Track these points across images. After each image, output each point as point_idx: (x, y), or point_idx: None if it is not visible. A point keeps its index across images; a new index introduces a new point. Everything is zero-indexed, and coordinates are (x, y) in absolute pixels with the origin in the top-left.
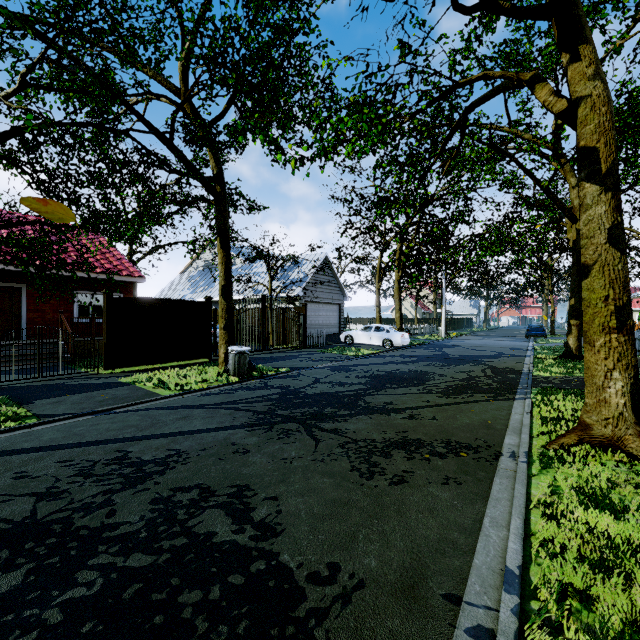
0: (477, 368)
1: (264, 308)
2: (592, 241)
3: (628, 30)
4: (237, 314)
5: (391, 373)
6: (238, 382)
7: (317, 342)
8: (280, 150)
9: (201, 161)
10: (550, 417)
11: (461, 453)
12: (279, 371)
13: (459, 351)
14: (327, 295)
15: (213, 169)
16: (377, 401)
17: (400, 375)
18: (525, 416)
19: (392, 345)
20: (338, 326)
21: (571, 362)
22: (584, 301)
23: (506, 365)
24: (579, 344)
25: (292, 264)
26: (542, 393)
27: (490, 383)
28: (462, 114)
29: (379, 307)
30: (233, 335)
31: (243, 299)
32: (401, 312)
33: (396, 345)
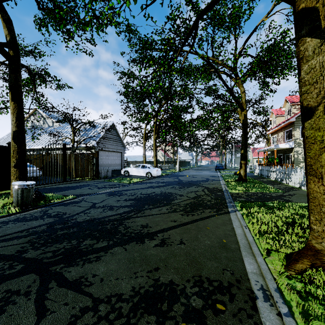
0: (199, 189)
1: (65, 152)
2: (315, 86)
3: (268, 13)
4: (40, 156)
5: (149, 195)
6: (19, 212)
7: (106, 175)
8: (72, 39)
9: (21, 50)
10: (263, 230)
11: (218, 305)
12: (67, 198)
13: (187, 178)
14: (114, 146)
15: (6, 36)
16: (135, 225)
17: (155, 197)
18: (246, 231)
19: (151, 176)
20: (121, 165)
21: (243, 183)
22: (308, 139)
23: (213, 186)
24: (245, 173)
25: (91, 127)
26: (243, 206)
27: (210, 200)
28: (195, 19)
29: (145, 155)
30: (24, 172)
31: (57, 148)
32: (156, 157)
33: (153, 176)
